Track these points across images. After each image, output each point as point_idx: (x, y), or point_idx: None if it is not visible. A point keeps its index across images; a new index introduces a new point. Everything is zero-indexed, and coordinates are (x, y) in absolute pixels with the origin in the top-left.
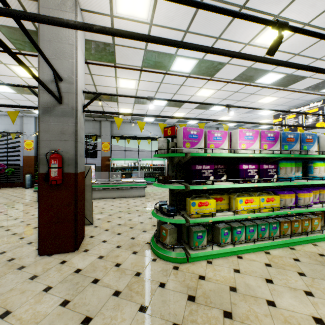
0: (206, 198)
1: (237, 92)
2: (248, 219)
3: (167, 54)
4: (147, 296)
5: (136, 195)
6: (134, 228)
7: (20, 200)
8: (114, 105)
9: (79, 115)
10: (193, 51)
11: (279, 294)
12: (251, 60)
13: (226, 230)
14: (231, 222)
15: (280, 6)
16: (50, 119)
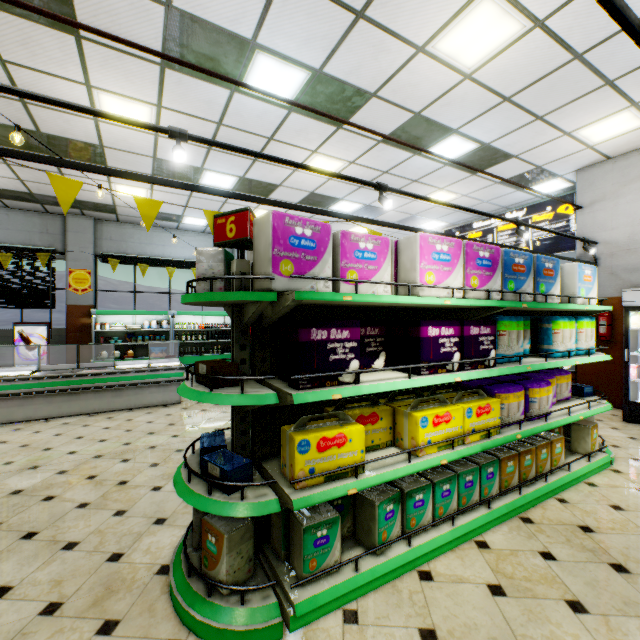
0: (340, 421)
1: (387, 172)
2: None
3: (233, 35)
4: None
5: (157, 401)
6: (130, 515)
7: None
8: (97, 175)
9: None
10: (298, 42)
11: None
12: None
13: (390, 506)
14: None
15: None
16: None
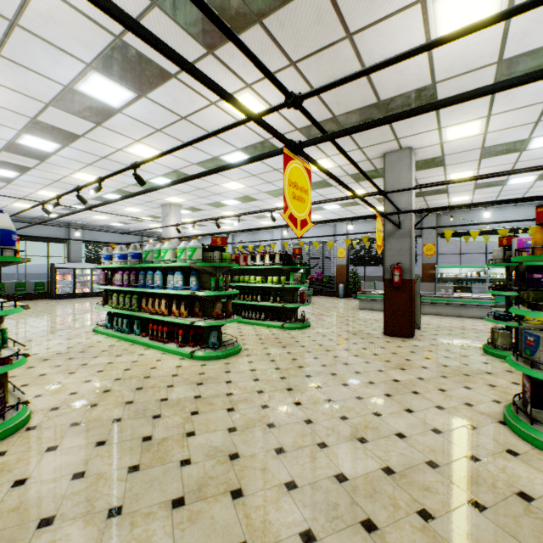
0: None
1: None
2: None
3: (515, 141)
4: (469, 363)
5: (476, 315)
6: (467, 339)
7: (344, 307)
8: (442, 197)
9: (412, 234)
10: None
11: None
12: None
13: None
14: None
15: None
16: (392, 240)
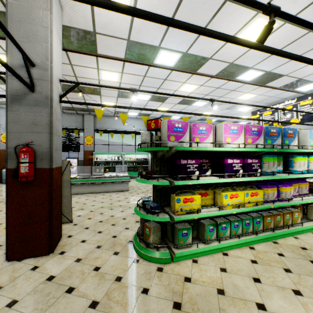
0: (191, 193)
1: (219, 88)
2: (232, 213)
3: (151, 46)
4: (128, 306)
5: (119, 189)
6: (116, 225)
7: None
8: (97, 99)
9: (55, 105)
10: (177, 44)
11: (268, 295)
12: (243, 45)
13: (211, 227)
14: (216, 217)
15: (264, 1)
16: (20, 108)
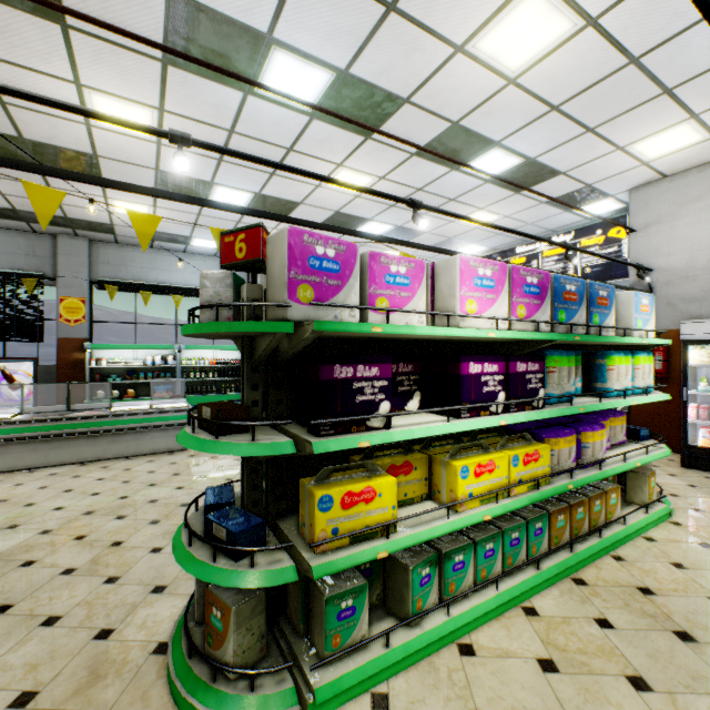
0: (368, 472)
1: (421, 190)
2: None
3: (245, 28)
4: None
5: (160, 447)
6: (124, 582)
7: None
8: (92, 189)
9: None
10: (321, 37)
11: None
12: None
13: (425, 569)
14: None
15: None
16: None
